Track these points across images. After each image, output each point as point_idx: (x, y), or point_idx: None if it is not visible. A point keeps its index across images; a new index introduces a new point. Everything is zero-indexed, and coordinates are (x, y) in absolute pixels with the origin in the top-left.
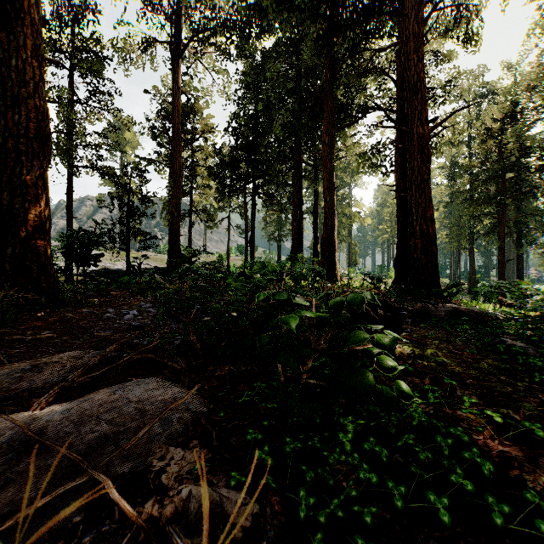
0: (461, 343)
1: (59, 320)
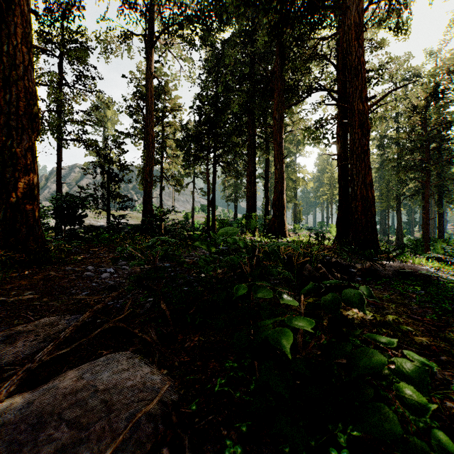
0: (416, 307)
1: (43, 278)
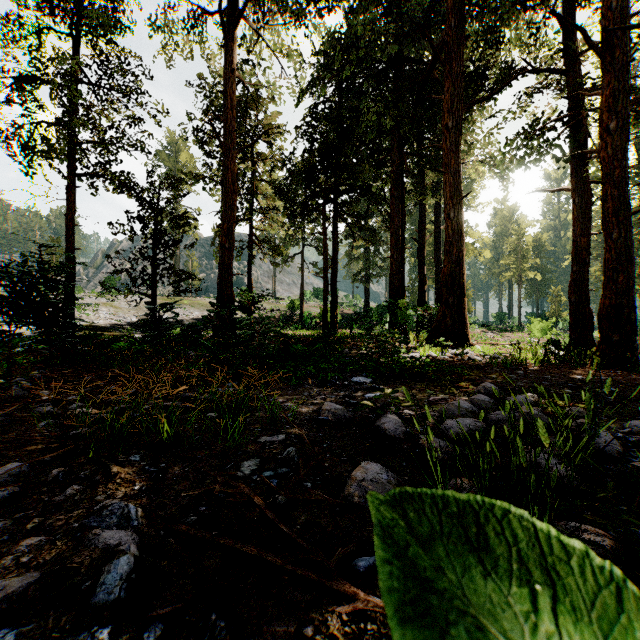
0: None
1: None
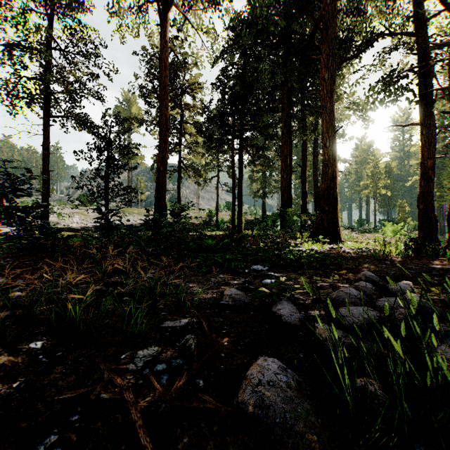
0: None
1: None
